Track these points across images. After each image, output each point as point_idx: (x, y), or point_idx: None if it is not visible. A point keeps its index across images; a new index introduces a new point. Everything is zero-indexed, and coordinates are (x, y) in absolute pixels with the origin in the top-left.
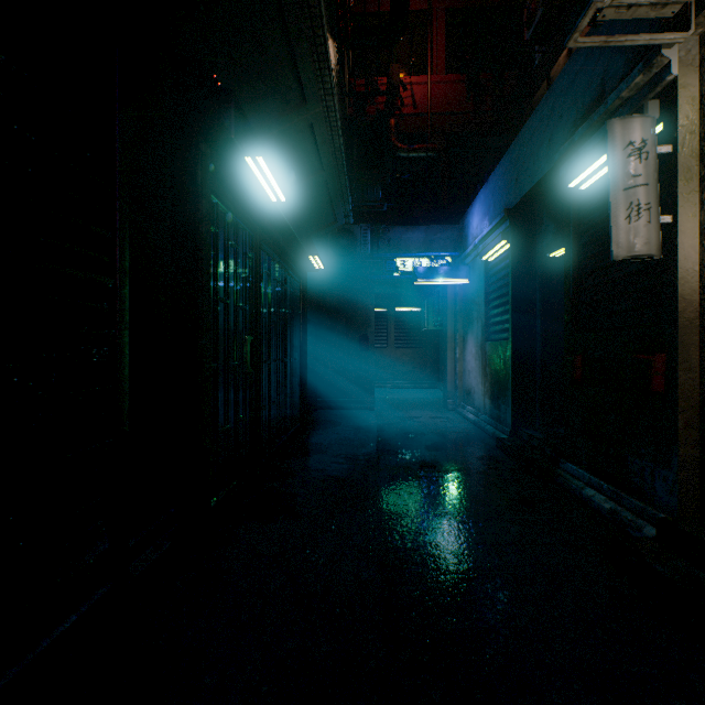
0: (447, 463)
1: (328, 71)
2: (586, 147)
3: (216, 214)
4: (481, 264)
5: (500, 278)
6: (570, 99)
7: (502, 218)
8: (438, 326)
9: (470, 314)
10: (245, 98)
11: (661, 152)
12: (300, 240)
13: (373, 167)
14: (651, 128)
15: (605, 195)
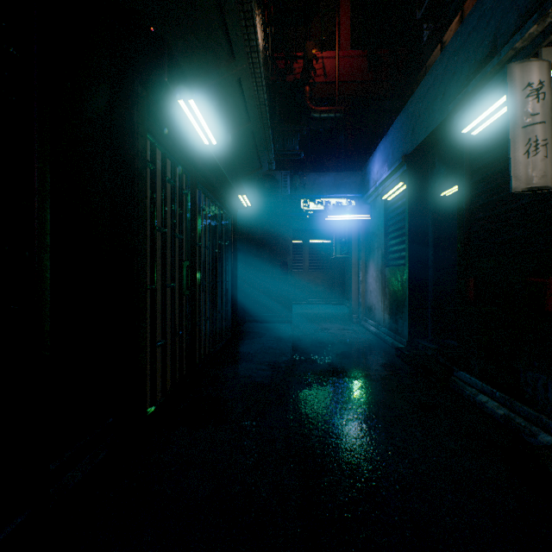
0: (355, 370)
1: (254, 28)
2: (479, 96)
3: (153, 152)
4: (381, 203)
5: (398, 214)
6: (462, 57)
7: (400, 163)
8: (344, 255)
9: (372, 244)
10: (180, 52)
11: None
12: (230, 181)
13: (292, 121)
14: (547, 71)
15: (496, 138)
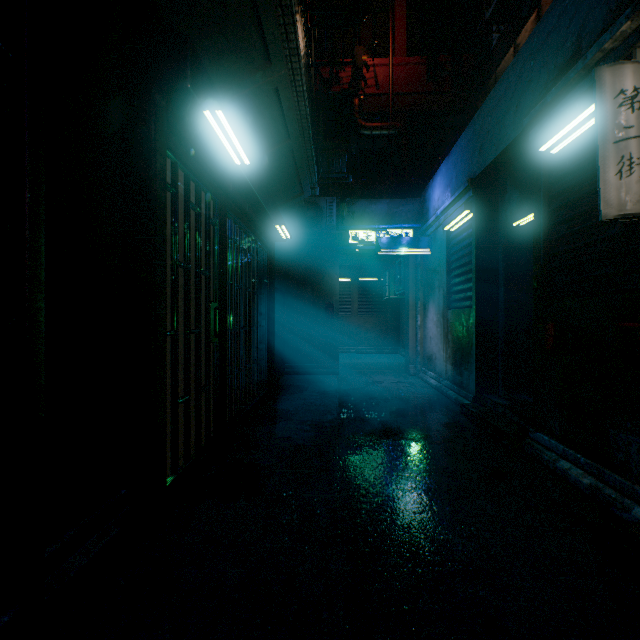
0: (413, 430)
1: (293, 27)
2: (560, 107)
3: (174, 173)
4: (443, 235)
5: (462, 247)
6: (540, 62)
7: (466, 188)
8: (399, 295)
9: (432, 283)
10: (206, 55)
11: None
12: (266, 209)
13: (339, 138)
14: None
15: (580, 157)
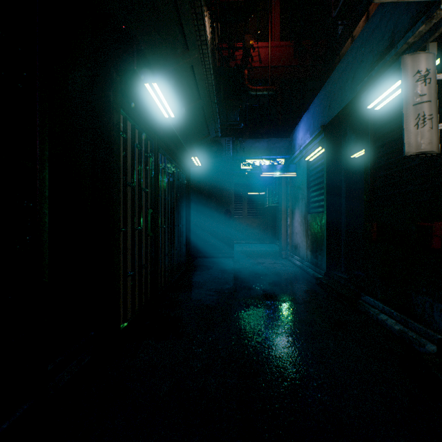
0: (284, 295)
1: (203, 26)
2: (380, 79)
3: (125, 124)
4: (305, 163)
5: (317, 171)
6: (368, 49)
7: (319, 132)
8: (275, 204)
9: (297, 196)
10: (146, 45)
11: (439, 78)
12: (185, 146)
13: (234, 98)
14: (432, 61)
15: (394, 113)
